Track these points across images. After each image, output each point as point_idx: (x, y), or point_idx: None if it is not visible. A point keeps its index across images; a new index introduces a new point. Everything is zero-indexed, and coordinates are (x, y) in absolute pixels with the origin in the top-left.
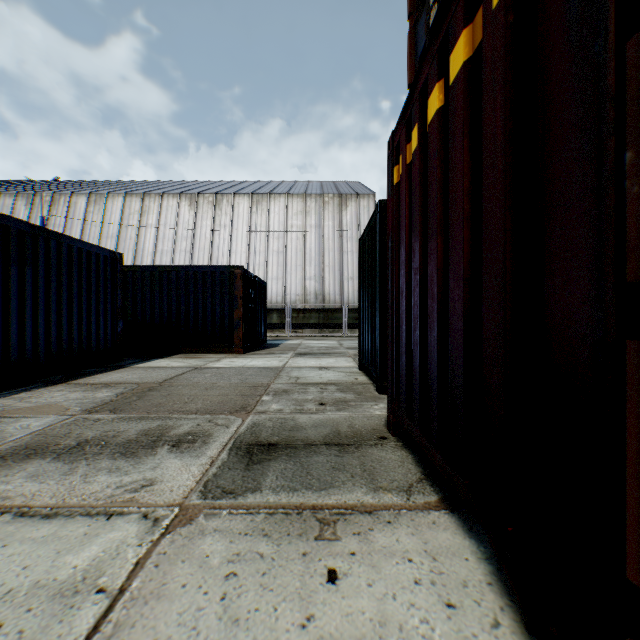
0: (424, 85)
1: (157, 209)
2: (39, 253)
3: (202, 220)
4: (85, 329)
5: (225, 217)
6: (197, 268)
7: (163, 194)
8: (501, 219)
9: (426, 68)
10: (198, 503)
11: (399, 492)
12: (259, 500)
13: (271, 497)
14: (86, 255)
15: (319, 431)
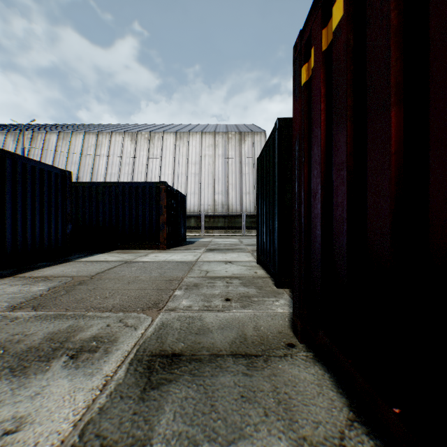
0: None
1: (107, 143)
2: None
3: (140, 151)
4: (38, 231)
5: (157, 149)
6: (131, 184)
7: (112, 132)
8: None
9: None
10: None
11: None
12: None
13: None
14: (39, 172)
15: (225, 335)
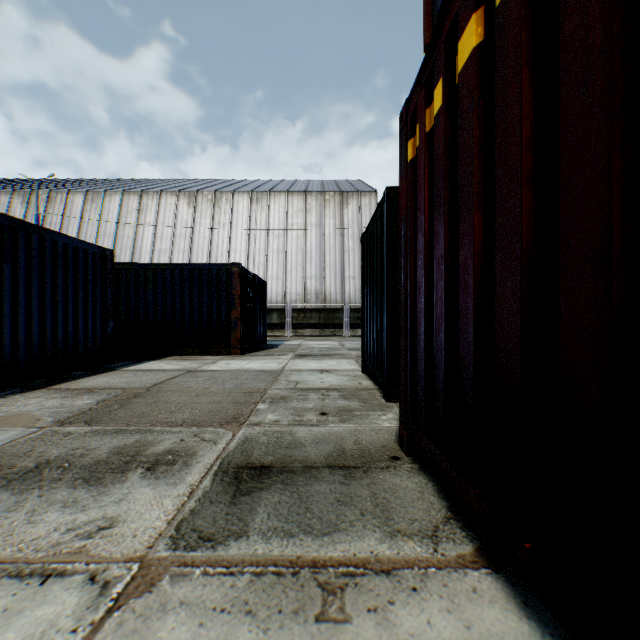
0: (452, 26)
1: (155, 207)
2: (19, 248)
3: (201, 218)
4: (72, 330)
5: (224, 215)
6: (193, 266)
7: (161, 192)
8: (601, 165)
9: (456, 3)
10: (165, 556)
11: (422, 538)
12: (244, 551)
13: (260, 546)
14: (73, 251)
15: (320, 449)
